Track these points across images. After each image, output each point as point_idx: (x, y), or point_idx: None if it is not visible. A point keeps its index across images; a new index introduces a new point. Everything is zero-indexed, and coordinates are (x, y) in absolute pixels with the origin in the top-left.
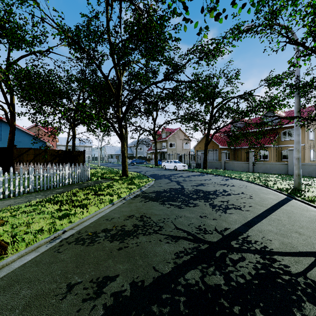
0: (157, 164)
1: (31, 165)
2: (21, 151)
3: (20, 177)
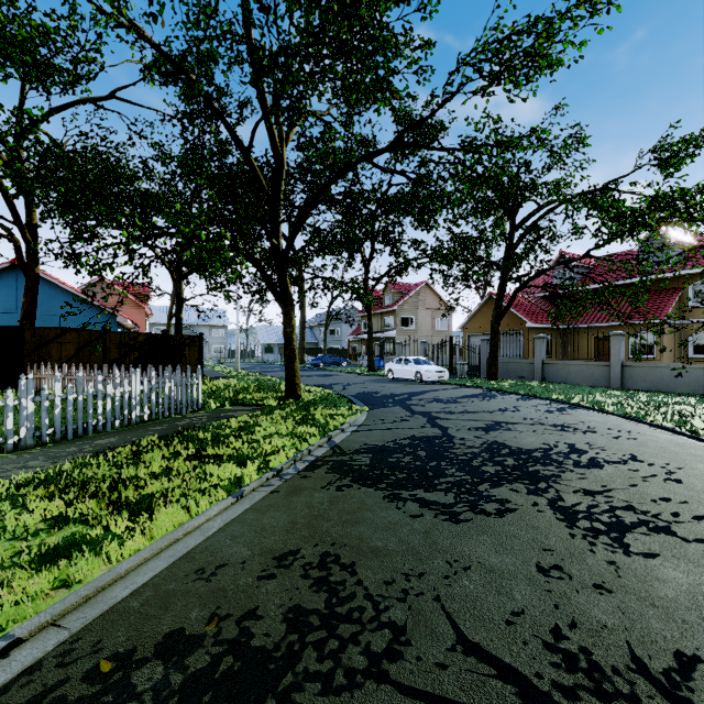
0: (374, 366)
1: (63, 370)
2: (46, 335)
3: None
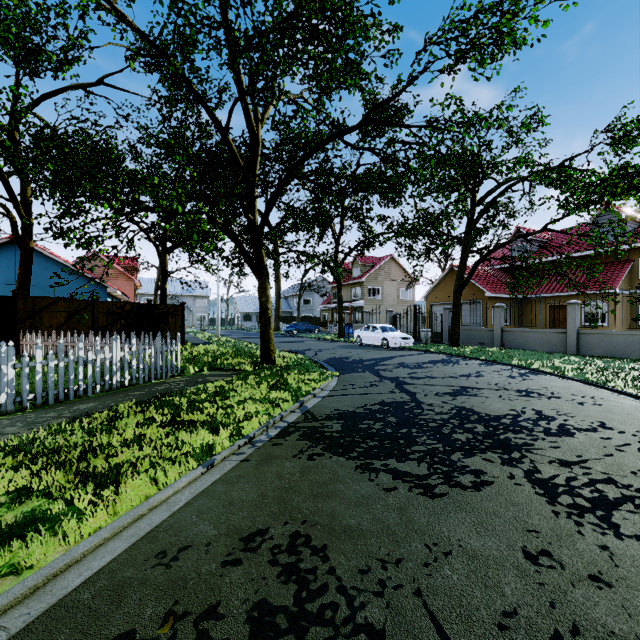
0: (343, 333)
1: (53, 337)
2: (37, 304)
3: None
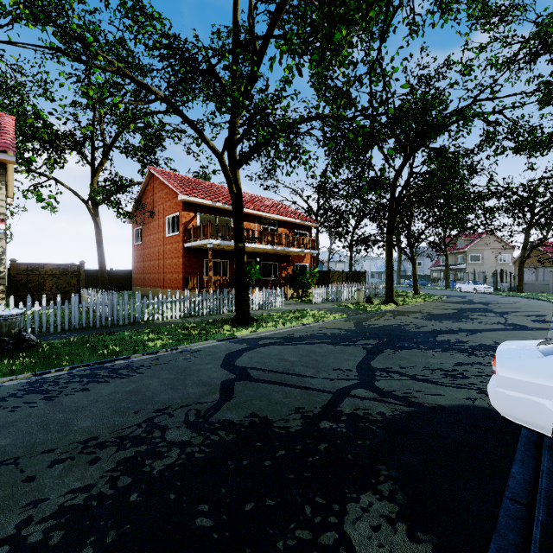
0: (449, 286)
1: (343, 284)
2: (332, 273)
3: (368, 289)
